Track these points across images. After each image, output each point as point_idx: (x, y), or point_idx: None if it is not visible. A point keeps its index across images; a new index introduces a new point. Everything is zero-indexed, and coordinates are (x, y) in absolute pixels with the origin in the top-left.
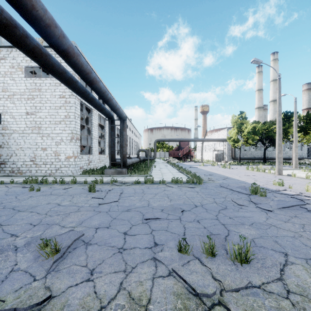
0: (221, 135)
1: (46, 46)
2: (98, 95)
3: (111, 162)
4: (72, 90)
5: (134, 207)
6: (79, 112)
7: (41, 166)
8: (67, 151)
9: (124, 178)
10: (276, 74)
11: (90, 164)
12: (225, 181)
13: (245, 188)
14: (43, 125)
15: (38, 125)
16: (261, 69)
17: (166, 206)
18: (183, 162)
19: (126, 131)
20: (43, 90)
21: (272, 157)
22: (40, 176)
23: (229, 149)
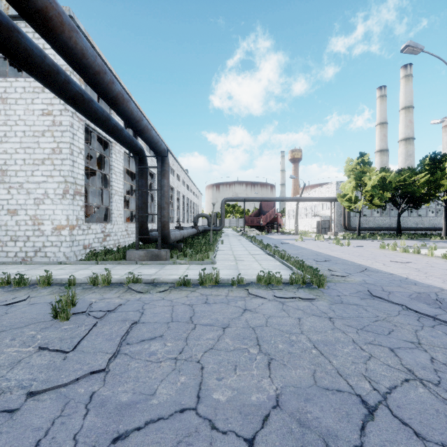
0: (327, 192)
1: (16, 16)
2: (86, 79)
3: (139, 237)
4: (8, 56)
5: (145, 420)
6: (83, 143)
7: (6, 244)
8: (56, 216)
9: (161, 268)
10: (409, 98)
11: (107, 239)
12: (367, 277)
13: (435, 302)
14: (10, 166)
15: (1, 167)
16: (385, 91)
17: (263, 410)
18: (267, 234)
19: (167, 179)
20: (11, 101)
21: (408, 226)
22: (2, 263)
23: (339, 214)
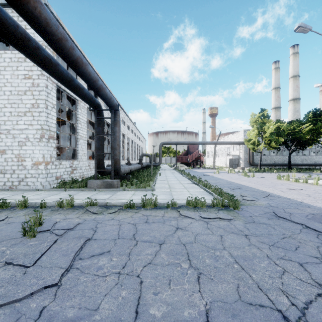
0: (236, 137)
1: (5, 4)
2: (51, 45)
3: (97, 170)
4: None
5: None
6: (55, 100)
7: None
8: (35, 154)
9: (113, 194)
10: (296, 70)
11: (74, 172)
12: (270, 201)
13: None
14: (0, 117)
15: None
16: (278, 65)
17: None
18: (192, 168)
19: (118, 127)
20: (1, 68)
21: (296, 162)
22: None
23: (245, 154)
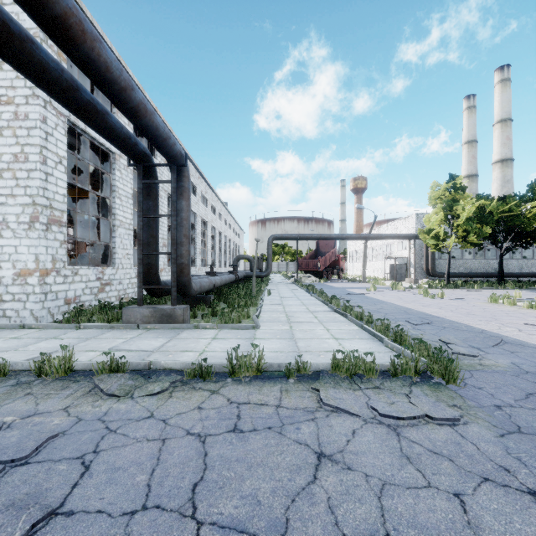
0: (403, 227)
1: None
2: None
3: (143, 287)
4: None
5: None
6: (64, 149)
7: None
8: (19, 255)
9: (173, 336)
10: (506, 109)
11: (107, 290)
12: (515, 358)
13: None
14: None
15: None
16: (474, 101)
17: None
18: (326, 281)
19: (187, 200)
20: None
21: (509, 271)
22: None
23: (420, 256)
